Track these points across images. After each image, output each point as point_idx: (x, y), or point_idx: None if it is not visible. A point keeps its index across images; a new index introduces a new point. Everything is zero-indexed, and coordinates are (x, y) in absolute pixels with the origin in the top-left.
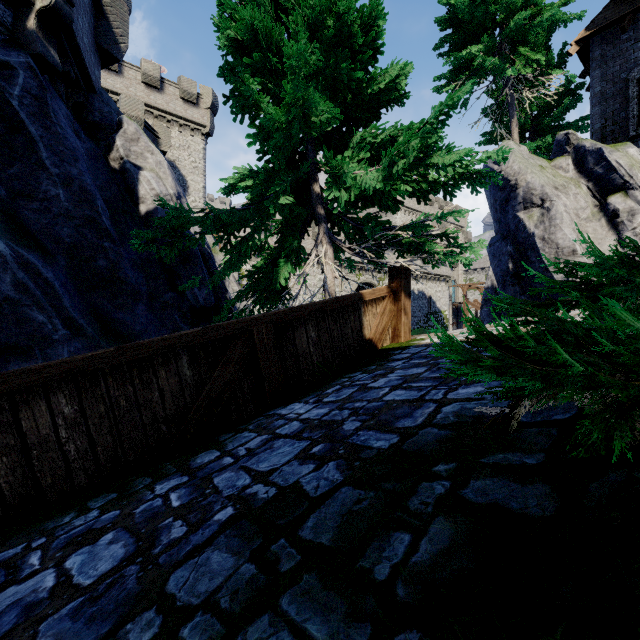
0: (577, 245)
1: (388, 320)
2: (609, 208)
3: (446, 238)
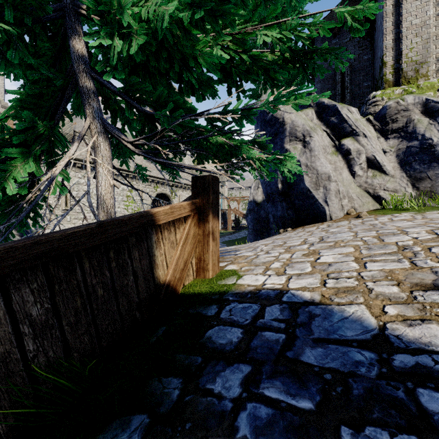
0: (331, 172)
1: (191, 249)
2: (343, 148)
3: (259, 146)
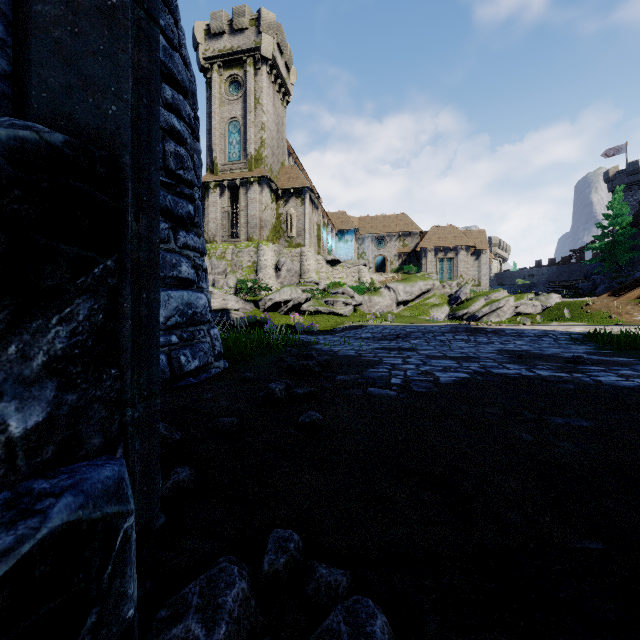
0: None
1: None
2: None
3: None
